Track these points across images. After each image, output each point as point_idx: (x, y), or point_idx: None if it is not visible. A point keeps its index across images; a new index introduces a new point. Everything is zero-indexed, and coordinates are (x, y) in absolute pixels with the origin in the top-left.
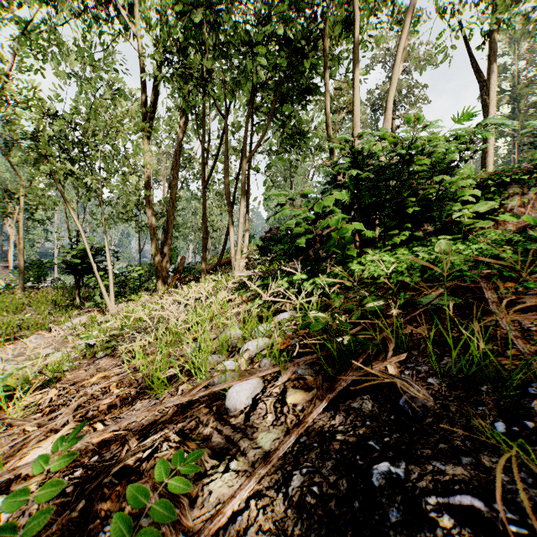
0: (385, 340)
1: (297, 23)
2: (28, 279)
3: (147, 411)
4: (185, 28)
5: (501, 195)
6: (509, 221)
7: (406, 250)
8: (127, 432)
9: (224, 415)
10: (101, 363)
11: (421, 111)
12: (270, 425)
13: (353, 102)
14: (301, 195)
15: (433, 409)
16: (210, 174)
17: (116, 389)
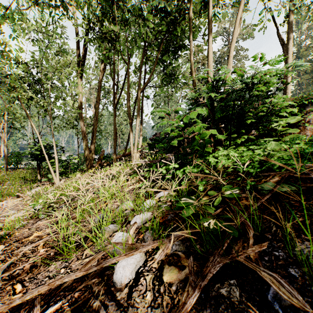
0: (244, 225)
1: (172, 3)
2: (10, 163)
3: (47, 285)
4: (102, 9)
5: (301, 112)
6: (307, 128)
7: (245, 148)
8: (37, 295)
9: (112, 287)
10: (40, 224)
11: (244, 64)
12: (148, 306)
13: (208, 52)
14: (174, 112)
15: (304, 310)
16: (118, 99)
17: (42, 249)
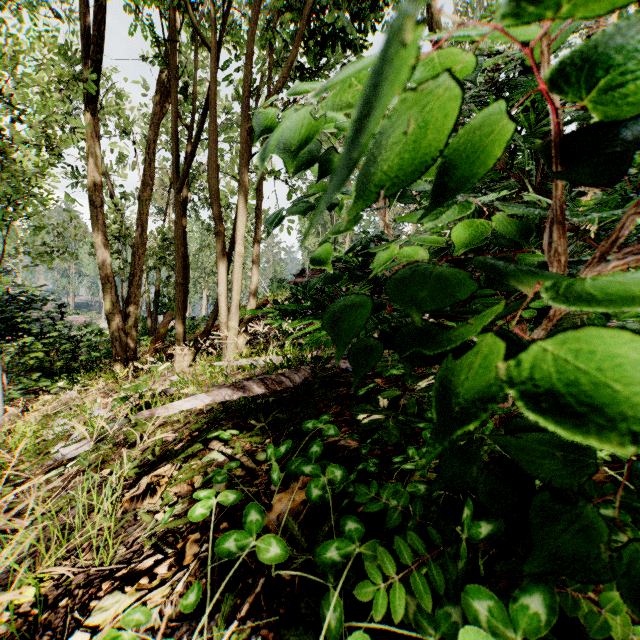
0: None
1: None
2: None
3: None
4: None
5: None
6: None
7: None
8: None
9: None
10: None
11: None
12: None
13: None
14: None
15: None
16: (186, 164)
17: None
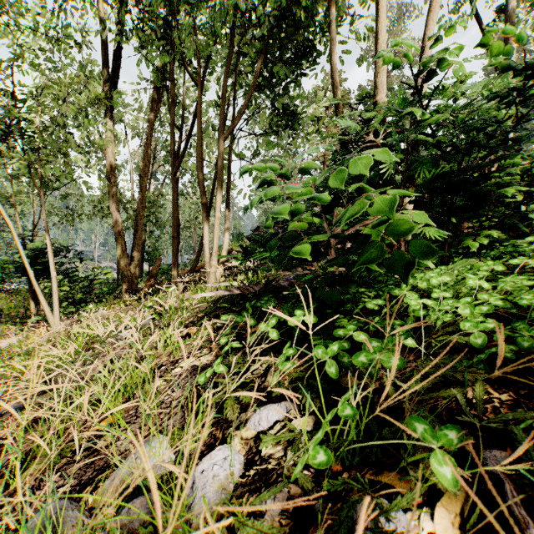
0: None
1: None
2: None
3: None
4: None
5: None
6: None
7: (499, 264)
8: None
9: None
10: None
11: None
12: None
13: (377, 33)
14: (299, 171)
15: None
16: (180, 157)
17: None
